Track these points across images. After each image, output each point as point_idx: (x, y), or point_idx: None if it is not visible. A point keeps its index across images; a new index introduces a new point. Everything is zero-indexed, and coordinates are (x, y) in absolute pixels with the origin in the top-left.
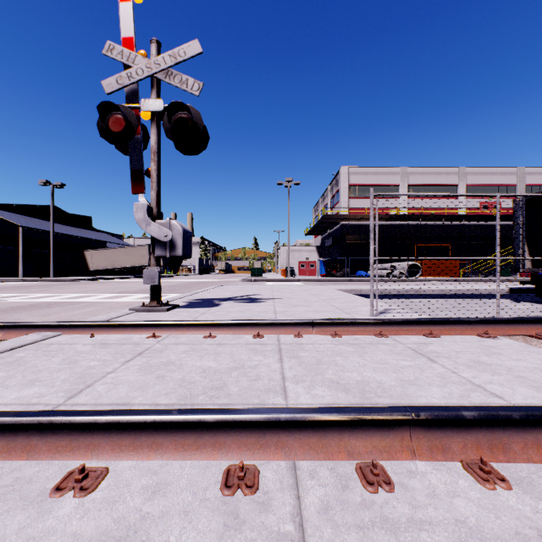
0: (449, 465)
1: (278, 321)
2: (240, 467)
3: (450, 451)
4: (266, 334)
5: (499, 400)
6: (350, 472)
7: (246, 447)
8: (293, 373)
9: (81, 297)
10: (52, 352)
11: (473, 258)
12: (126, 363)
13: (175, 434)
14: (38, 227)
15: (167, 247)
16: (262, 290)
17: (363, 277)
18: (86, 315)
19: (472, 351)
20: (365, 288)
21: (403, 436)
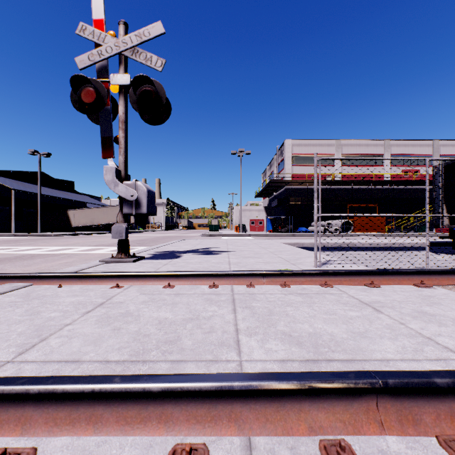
0: (423, 442)
1: (231, 272)
2: (186, 452)
3: (422, 424)
4: (221, 284)
5: (454, 355)
6: (313, 454)
7: (196, 419)
8: (246, 325)
9: (62, 250)
10: (17, 303)
11: (406, 215)
12: (86, 314)
13: (117, 405)
14: (28, 190)
15: (133, 206)
16: (219, 244)
17: (304, 232)
18: (63, 266)
19: (414, 301)
20: (306, 242)
21: (369, 405)
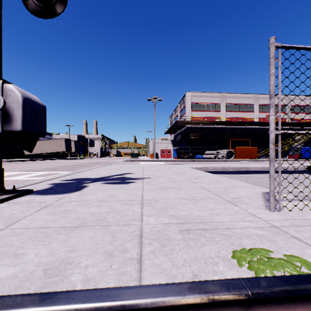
0: None
1: (136, 303)
2: None
3: None
4: None
5: None
6: None
7: None
8: None
9: None
10: None
11: None
12: None
13: None
14: None
15: None
16: (135, 169)
17: (200, 158)
18: None
19: None
20: (210, 166)
21: None
